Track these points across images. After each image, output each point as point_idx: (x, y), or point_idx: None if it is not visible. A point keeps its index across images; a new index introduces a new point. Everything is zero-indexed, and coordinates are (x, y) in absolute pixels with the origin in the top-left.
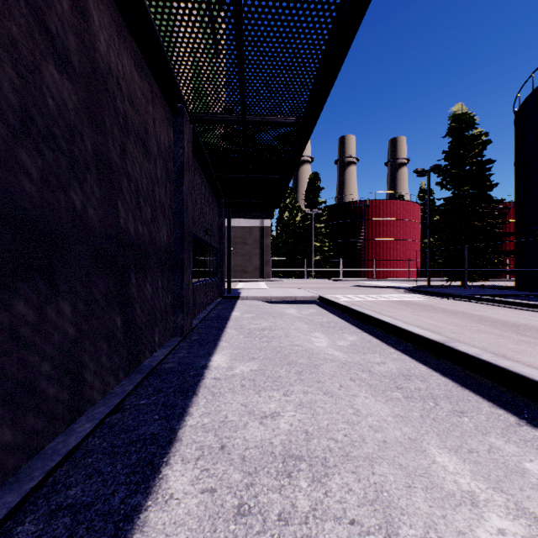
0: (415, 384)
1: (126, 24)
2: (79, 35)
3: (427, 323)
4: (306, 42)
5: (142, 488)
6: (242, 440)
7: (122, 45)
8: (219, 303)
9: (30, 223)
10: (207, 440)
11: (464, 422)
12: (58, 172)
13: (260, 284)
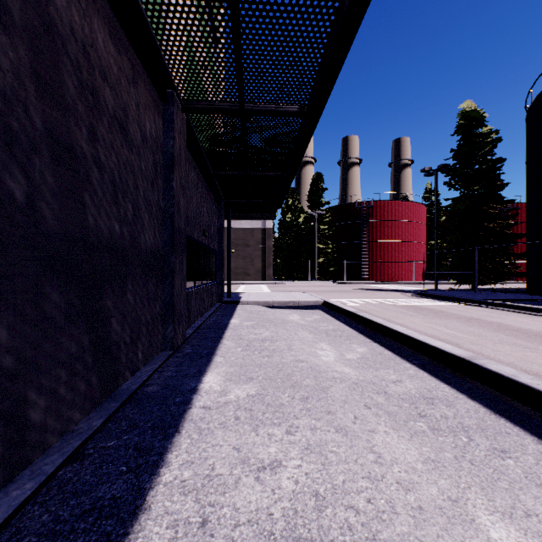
0: (440, 410)
1: None
2: None
3: (442, 332)
4: (312, 10)
5: None
6: (231, 510)
7: (90, 6)
8: (218, 309)
9: None
10: (184, 510)
11: (509, 466)
12: None
13: (261, 287)
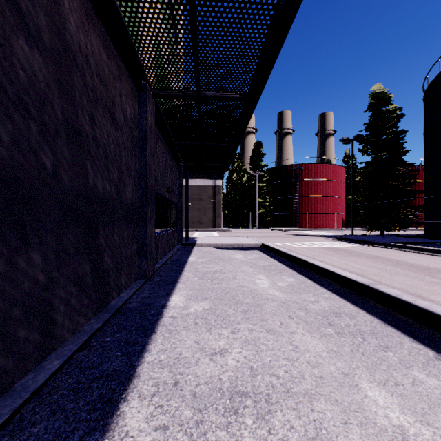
0: (345, 321)
1: (95, 10)
2: (49, 15)
3: (353, 266)
4: (251, 27)
5: (100, 426)
6: (194, 377)
7: (91, 28)
8: (179, 250)
9: (0, 182)
10: (162, 377)
11: (389, 356)
12: (28, 136)
13: (213, 233)
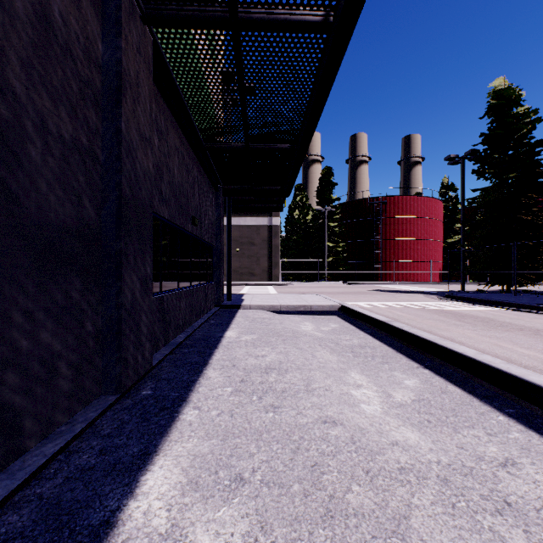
0: None
1: None
2: None
3: (518, 352)
4: None
5: None
6: None
7: None
8: (213, 316)
9: None
10: None
11: None
12: None
13: (268, 288)
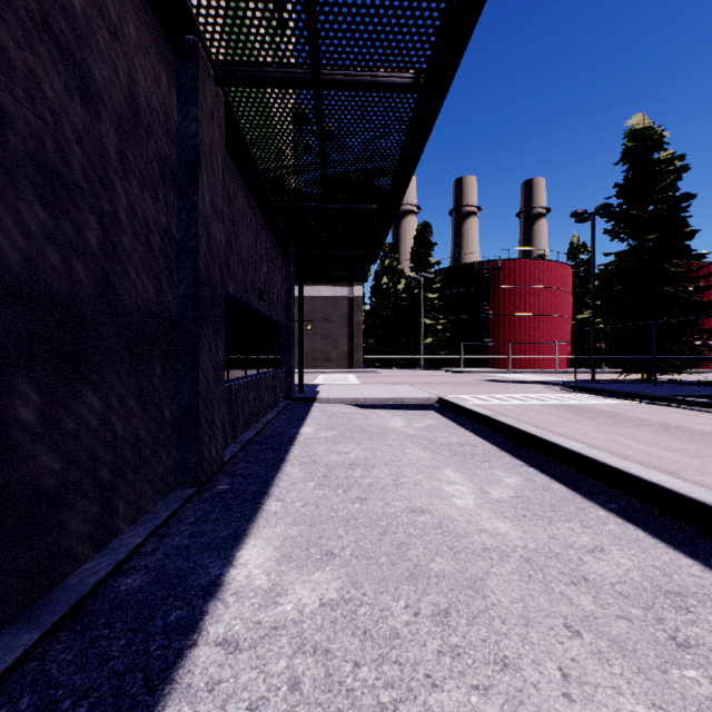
0: None
1: None
2: None
3: (636, 449)
4: None
5: None
6: None
7: None
8: (284, 410)
9: None
10: None
11: None
12: None
13: (348, 377)
